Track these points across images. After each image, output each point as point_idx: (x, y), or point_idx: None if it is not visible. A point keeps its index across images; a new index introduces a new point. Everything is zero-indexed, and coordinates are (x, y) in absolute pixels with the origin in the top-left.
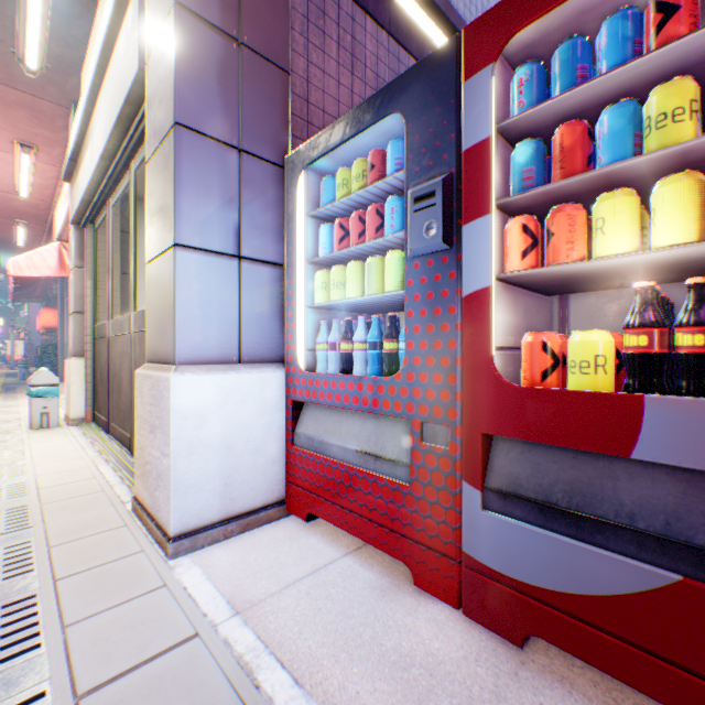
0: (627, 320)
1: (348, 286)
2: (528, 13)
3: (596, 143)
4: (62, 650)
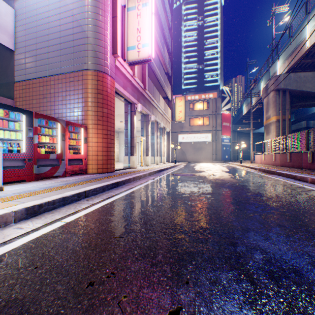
0: (47, 148)
1: (3, 135)
2: (42, 117)
3: (42, 130)
4: (32, 189)
